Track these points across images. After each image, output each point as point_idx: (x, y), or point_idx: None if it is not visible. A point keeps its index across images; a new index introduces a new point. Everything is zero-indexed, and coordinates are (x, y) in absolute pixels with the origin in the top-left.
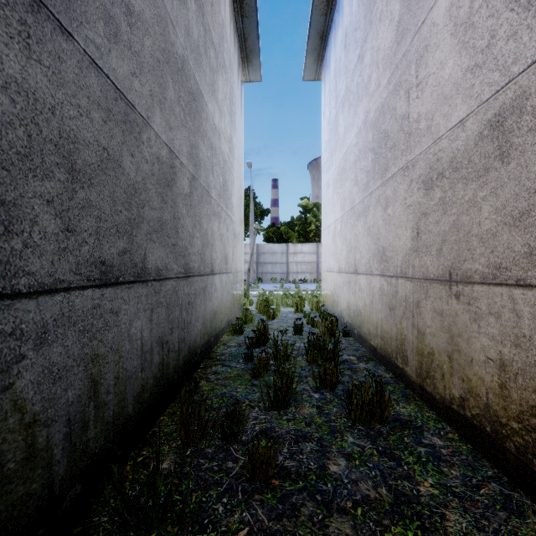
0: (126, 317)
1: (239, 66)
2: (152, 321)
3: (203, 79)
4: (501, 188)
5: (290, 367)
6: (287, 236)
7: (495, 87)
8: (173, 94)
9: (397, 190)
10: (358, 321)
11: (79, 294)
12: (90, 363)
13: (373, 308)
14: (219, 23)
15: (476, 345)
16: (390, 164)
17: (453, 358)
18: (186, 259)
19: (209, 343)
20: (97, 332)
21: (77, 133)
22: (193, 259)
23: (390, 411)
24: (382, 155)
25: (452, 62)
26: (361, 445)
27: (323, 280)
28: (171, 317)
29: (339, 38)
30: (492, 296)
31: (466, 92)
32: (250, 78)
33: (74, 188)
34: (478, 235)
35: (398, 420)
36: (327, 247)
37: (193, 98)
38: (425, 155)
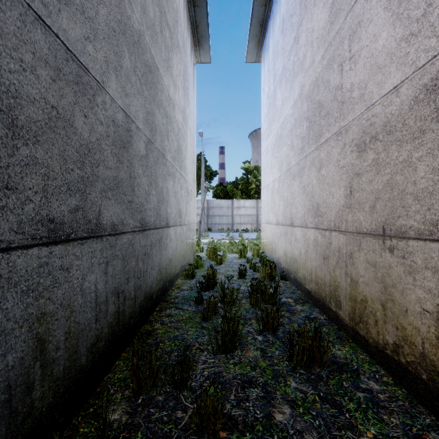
0: (78, 272)
1: (191, 49)
2: (108, 273)
3: (158, 55)
4: (438, 149)
5: (235, 309)
6: (232, 193)
7: (432, 53)
8: (129, 63)
9: (330, 153)
10: (293, 267)
11: (22, 253)
12: (35, 323)
13: (307, 257)
14: (174, 9)
15: (411, 296)
16: (324, 130)
17: (387, 306)
18: (142, 214)
19: (165, 288)
20: (44, 290)
21: (19, 88)
22: (149, 214)
23: (329, 356)
24: (316, 122)
25: (386, 34)
26: (303, 390)
27: (263, 231)
28: (127, 268)
29: (277, 25)
30: (429, 252)
31: (400, 60)
32: (201, 60)
33: (15, 144)
34: (413, 194)
35: (335, 362)
36: (266, 203)
37: (149, 70)
38: (358, 121)
